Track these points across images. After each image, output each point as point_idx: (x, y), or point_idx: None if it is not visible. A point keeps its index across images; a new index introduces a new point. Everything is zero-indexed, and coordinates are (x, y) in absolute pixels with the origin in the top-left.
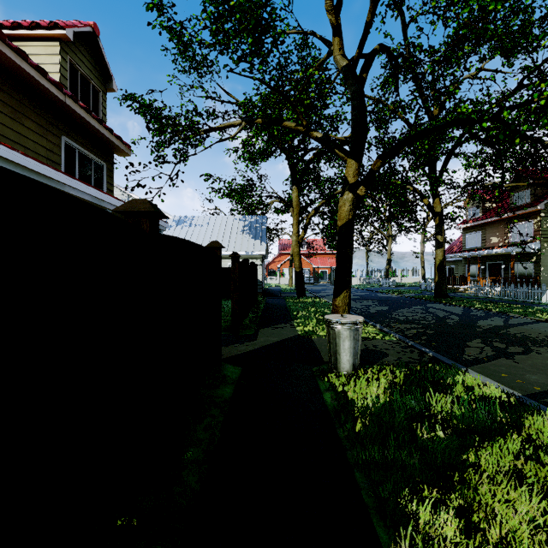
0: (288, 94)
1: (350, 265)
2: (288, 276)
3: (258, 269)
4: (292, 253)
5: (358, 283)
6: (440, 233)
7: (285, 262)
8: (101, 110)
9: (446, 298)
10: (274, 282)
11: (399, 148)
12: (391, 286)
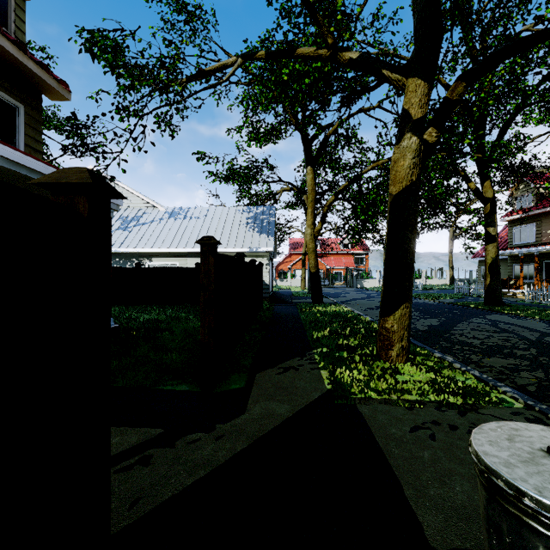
0: (303, 33)
1: (412, 260)
2: (299, 278)
3: (264, 269)
4: (304, 251)
5: (377, 286)
6: (492, 224)
7: (296, 262)
8: (12, 19)
9: (502, 306)
10: (284, 284)
11: (496, 61)
12: (417, 289)
